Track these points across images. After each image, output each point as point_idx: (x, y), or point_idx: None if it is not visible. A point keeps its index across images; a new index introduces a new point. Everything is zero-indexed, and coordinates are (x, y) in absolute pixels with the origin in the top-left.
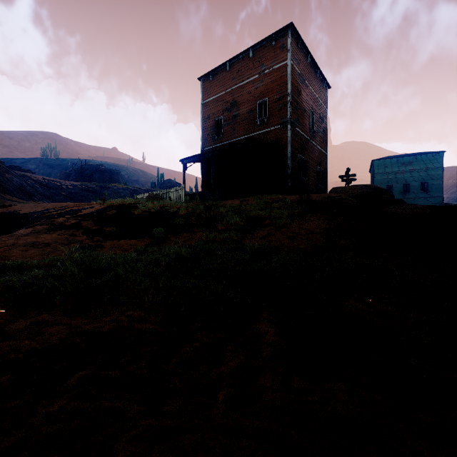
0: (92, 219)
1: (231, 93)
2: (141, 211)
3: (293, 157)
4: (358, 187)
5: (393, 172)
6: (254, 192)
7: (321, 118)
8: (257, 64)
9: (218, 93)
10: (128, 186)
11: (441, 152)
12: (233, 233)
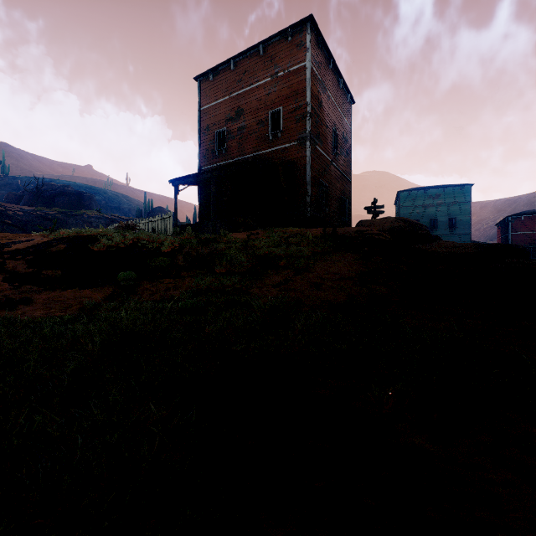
0: (25, 258)
1: (237, 98)
2: (103, 247)
3: (313, 182)
4: (389, 220)
5: (420, 205)
6: (265, 224)
7: (345, 138)
8: (269, 64)
9: (219, 98)
10: (103, 214)
11: (469, 185)
12: (235, 278)
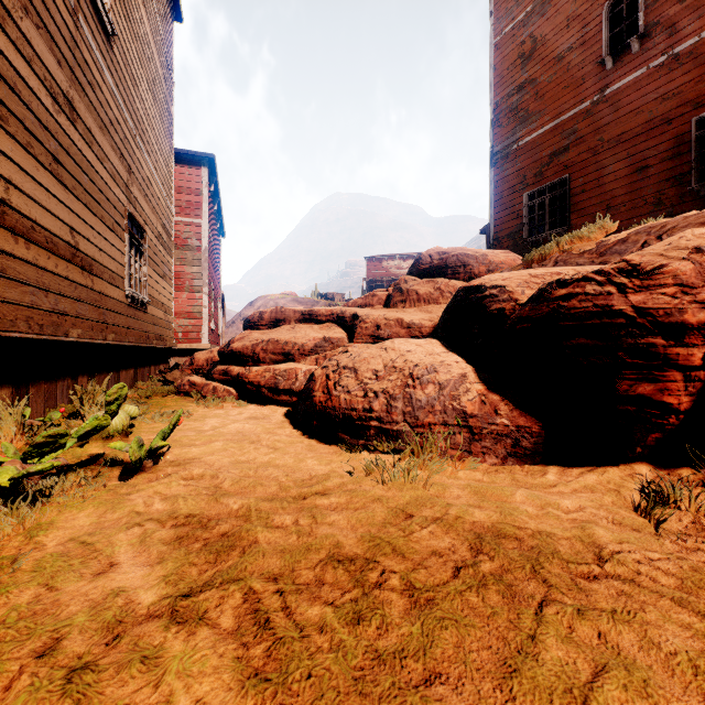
0: None
1: None
2: None
3: (503, 215)
4: None
5: None
6: None
7: None
8: None
9: None
10: None
11: None
12: None
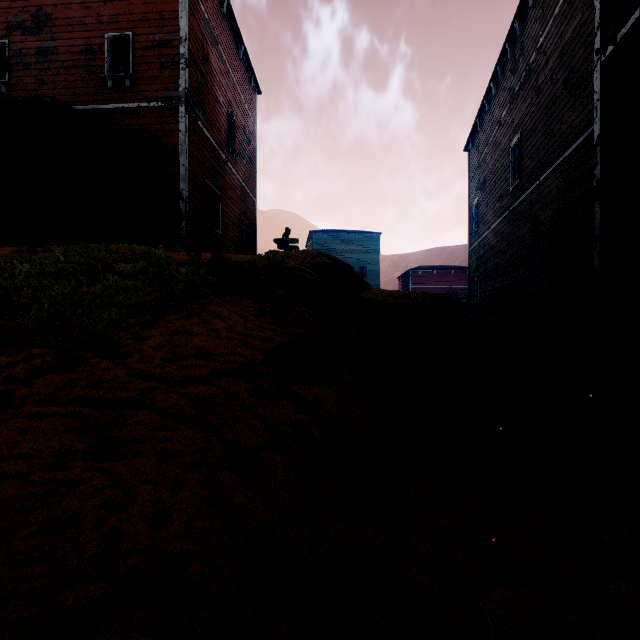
0: None
1: None
2: None
3: (193, 179)
4: (310, 254)
5: (333, 250)
6: (92, 240)
7: (247, 136)
8: None
9: None
10: None
11: (378, 233)
12: None
